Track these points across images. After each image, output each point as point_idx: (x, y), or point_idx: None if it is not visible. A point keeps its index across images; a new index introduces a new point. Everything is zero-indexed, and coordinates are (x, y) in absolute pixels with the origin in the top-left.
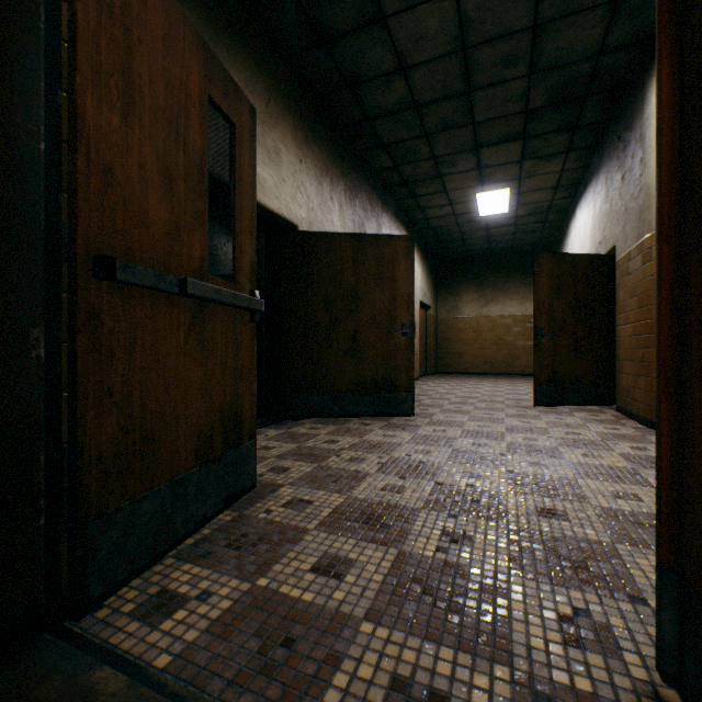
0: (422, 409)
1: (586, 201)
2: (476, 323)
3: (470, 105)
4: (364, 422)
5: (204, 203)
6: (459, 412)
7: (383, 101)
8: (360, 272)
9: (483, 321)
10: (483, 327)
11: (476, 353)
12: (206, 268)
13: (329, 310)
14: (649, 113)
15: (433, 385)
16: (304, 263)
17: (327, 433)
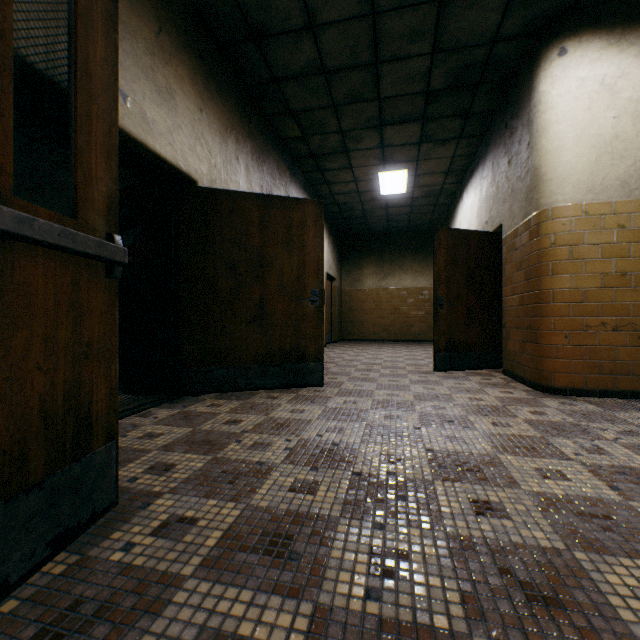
0: (331, 378)
1: (473, 185)
2: (376, 294)
3: (376, 79)
4: (272, 395)
5: (2, 78)
6: (366, 380)
7: (291, 61)
8: (267, 235)
9: (382, 293)
10: (382, 298)
11: (376, 322)
12: (8, 184)
13: (233, 275)
14: (537, 100)
15: (339, 352)
16: (204, 223)
17: (229, 411)
